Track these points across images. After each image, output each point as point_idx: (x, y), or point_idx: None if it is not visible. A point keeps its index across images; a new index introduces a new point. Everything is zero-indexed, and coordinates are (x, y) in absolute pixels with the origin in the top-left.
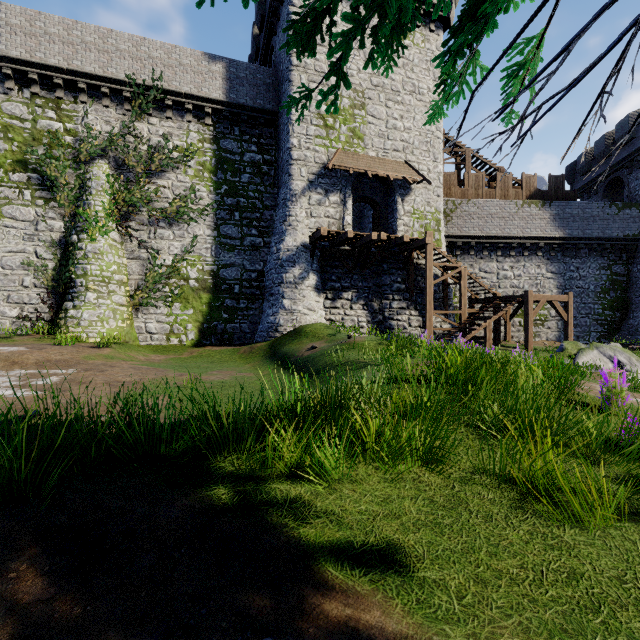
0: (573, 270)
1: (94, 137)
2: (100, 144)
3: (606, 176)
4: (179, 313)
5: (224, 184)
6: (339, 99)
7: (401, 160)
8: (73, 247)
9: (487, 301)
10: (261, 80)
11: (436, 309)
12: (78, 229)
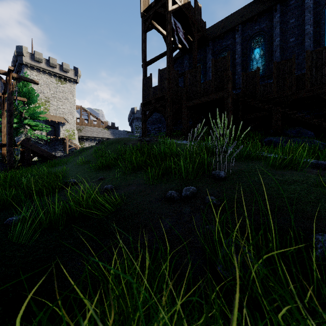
0: None
1: None
2: None
3: (131, 123)
4: None
5: None
6: (41, 99)
7: (62, 116)
8: None
9: None
10: None
11: None
12: None
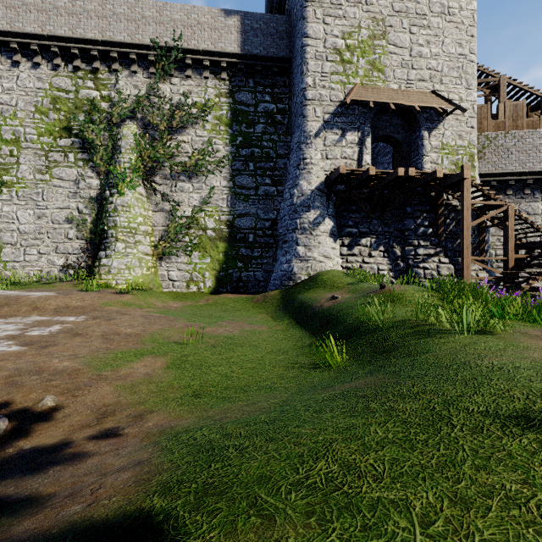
0: None
1: (124, 100)
2: (129, 106)
3: None
4: (198, 262)
5: (239, 136)
6: (357, 31)
7: (427, 90)
8: (106, 202)
9: (538, 245)
10: (274, 28)
11: (470, 255)
12: (110, 185)
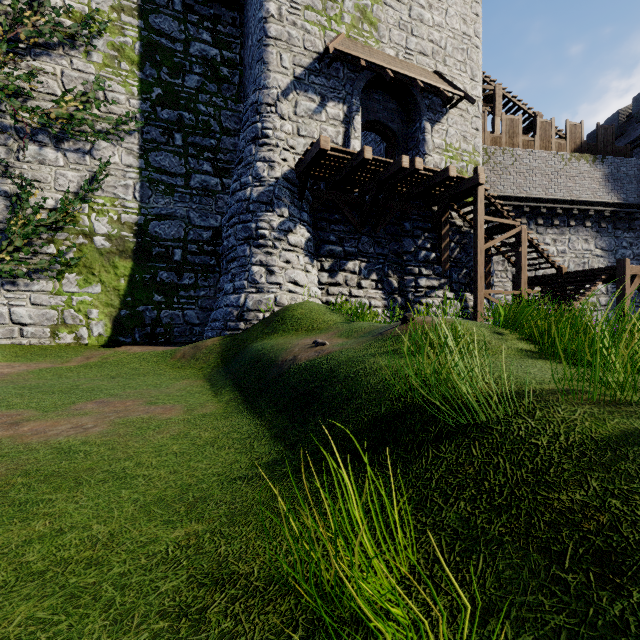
0: (626, 246)
1: None
2: None
3: None
4: (75, 291)
5: (156, 86)
6: None
7: (429, 69)
8: None
9: (545, 279)
10: None
11: None
12: None
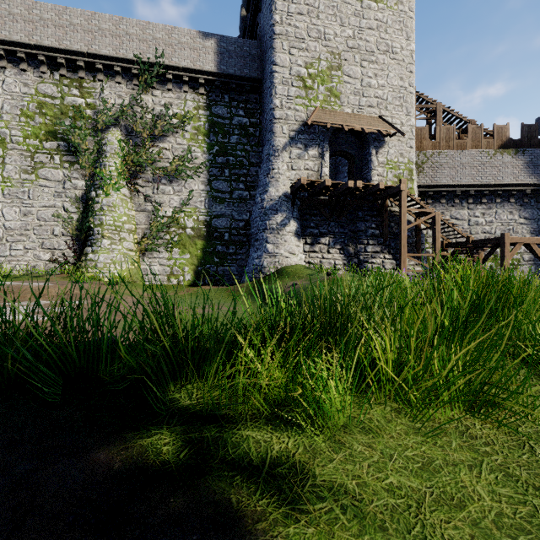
0: None
1: (109, 109)
2: (113, 114)
3: None
4: (178, 257)
5: (216, 145)
6: (317, 62)
7: (375, 115)
8: (92, 201)
9: (460, 245)
10: (247, 52)
11: (409, 253)
12: (96, 186)
